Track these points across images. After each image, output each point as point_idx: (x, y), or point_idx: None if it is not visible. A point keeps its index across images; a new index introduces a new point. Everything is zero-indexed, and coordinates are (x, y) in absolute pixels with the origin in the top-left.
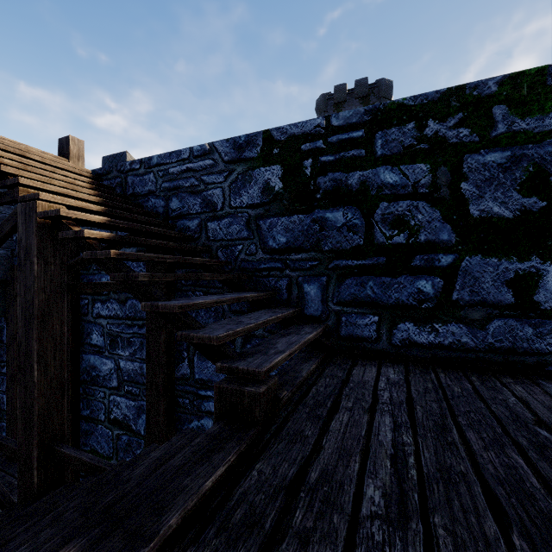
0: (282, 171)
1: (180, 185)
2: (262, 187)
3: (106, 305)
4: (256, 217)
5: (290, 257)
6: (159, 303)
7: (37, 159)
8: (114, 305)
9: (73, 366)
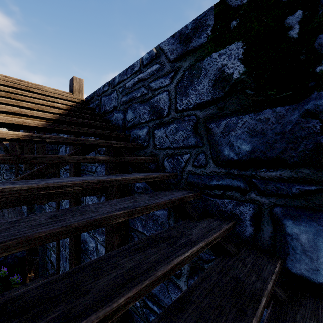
0: (244, 47)
1: (133, 97)
2: (214, 79)
3: (91, 198)
4: (206, 119)
5: (257, 173)
6: None
7: (38, 92)
8: (95, 199)
9: (75, 237)
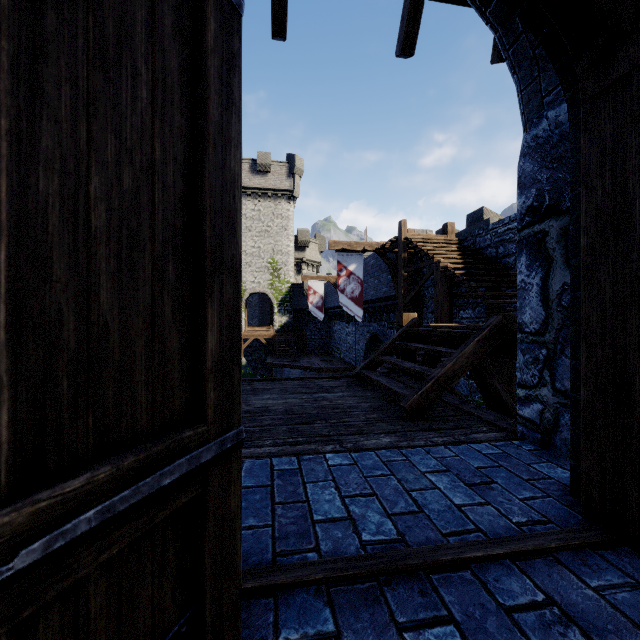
0: None
1: (504, 239)
2: None
3: (465, 312)
4: None
5: None
6: (478, 292)
7: (435, 241)
8: (469, 311)
9: None
